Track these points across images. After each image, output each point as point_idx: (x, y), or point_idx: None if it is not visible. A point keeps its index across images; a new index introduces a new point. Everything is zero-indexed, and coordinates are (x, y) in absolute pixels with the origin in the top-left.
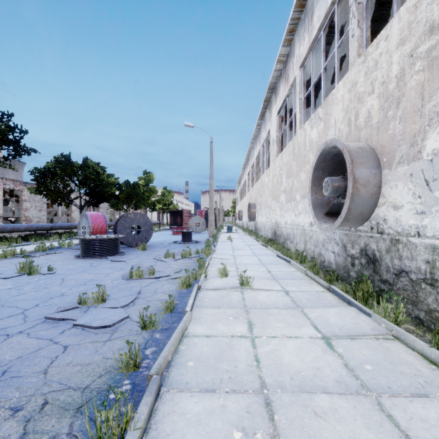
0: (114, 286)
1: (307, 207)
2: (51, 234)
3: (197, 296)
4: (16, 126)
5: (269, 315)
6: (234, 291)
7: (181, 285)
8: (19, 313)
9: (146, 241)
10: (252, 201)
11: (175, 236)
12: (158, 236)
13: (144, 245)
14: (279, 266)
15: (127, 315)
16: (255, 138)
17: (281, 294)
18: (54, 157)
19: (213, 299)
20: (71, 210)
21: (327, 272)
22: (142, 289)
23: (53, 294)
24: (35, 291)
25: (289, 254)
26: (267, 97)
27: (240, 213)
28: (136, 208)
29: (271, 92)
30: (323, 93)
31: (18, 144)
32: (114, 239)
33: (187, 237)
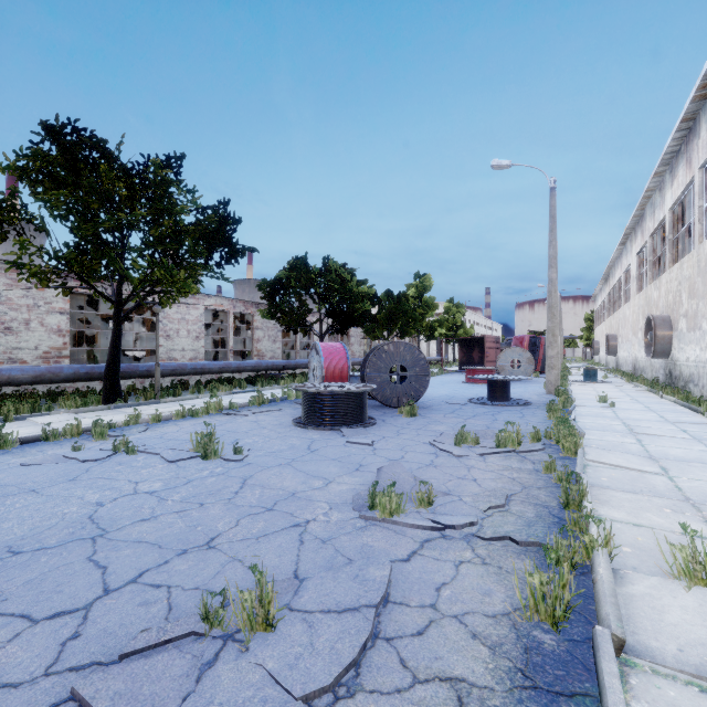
0: (325, 535)
1: None
2: (282, 376)
3: None
4: (228, 215)
5: None
6: None
7: (529, 602)
8: (83, 604)
9: (416, 396)
10: (653, 311)
11: (472, 387)
12: (438, 384)
13: (412, 405)
14: None
15: None
16: (669, 159)
17: None
18: (288, 263)
19: None
20: (312, 340)
21: None
22: (394, 572)
23: (196, 536)
24: (178, 512)
25: None
26: None
27: (610, 341)
28: (402, 335)
29: None
30: None
31: (230, 241)
32: (355, 394)
33: (500, 392)
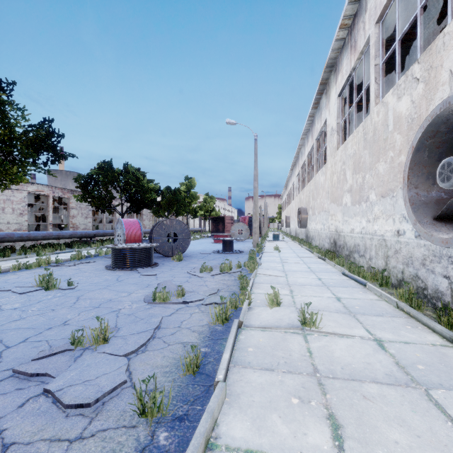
0: (130, 312)
1: (390, 209)
2: (93, 241)
3: (237, 340)
4: (53, 130)
5: (365, 399)
6: (293, 333)
7: (215, 318)
8: None
9: (183, 250)
10: (302, 205)
11: (216, 245)
12: (198, 244)
13: (180, 255)
14: (350, 290)
15: (124, 379)
16: (306, 132)
17: (371, 347)
18: (97, 164)
19: (261, 348)
20: (115, 217)
21: (432, 305)
22: (163, 320)
23: (55, 322)
24: (38, 314)
25: (362, 272)
26: (324, 78)
27: (287, 220)
28: (177, 214)
29: (329, 71)
30: (420, 43)
31: (56, 149)
32: (146, 249)
33: (228, 246)
